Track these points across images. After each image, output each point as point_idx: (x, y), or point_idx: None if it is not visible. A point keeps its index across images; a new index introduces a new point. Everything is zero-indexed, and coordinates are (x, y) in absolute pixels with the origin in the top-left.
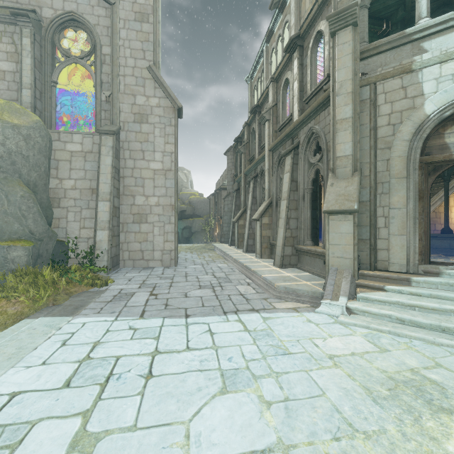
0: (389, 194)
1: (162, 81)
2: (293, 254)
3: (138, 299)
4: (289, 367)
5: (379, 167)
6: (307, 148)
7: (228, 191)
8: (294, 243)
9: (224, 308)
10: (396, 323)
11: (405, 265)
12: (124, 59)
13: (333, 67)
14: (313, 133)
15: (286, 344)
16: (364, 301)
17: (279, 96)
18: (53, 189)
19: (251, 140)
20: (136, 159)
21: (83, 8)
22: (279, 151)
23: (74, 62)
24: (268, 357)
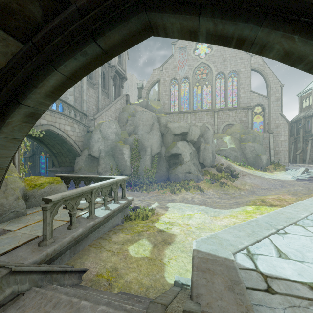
0: None
1: (284, 116)
2: None
3: None
4: None
5: None
6: None
7: None
8: None
9: None
10: None
11: None
12: (272, 112)
13: None
14: None
15: None
16: None
17: None
18: None
19: (306, 124)
20: (276, 138)
21: (260, 101)
22: None
23: (257, 114)
24: None
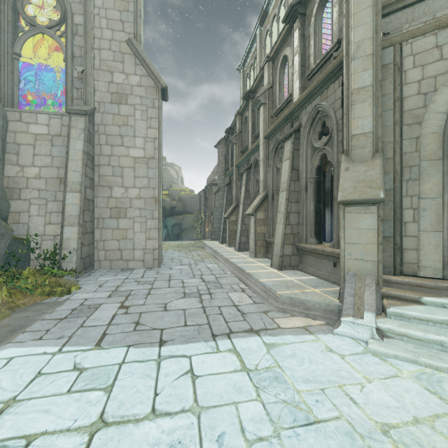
0: (418, 180)
1: (143, 56)
2: (293, 253)
3: (103, 313)
4: None
5: (405, 147)
6: (310, 131)
7: (219, 185)
8: (295, 241)
9: (213, 329)
10: None
11: (441, 269)
12: (99, 30)
13: (347, 25)
14: (319, 111)
15: (306, 399)
16: (398, 319)
17: (275, 77)
18: (12, 178)
19: (244, 129)
20: (114, 146)
21: None
22: (276, 137)
23: (40, 31)
24: (283, 431)
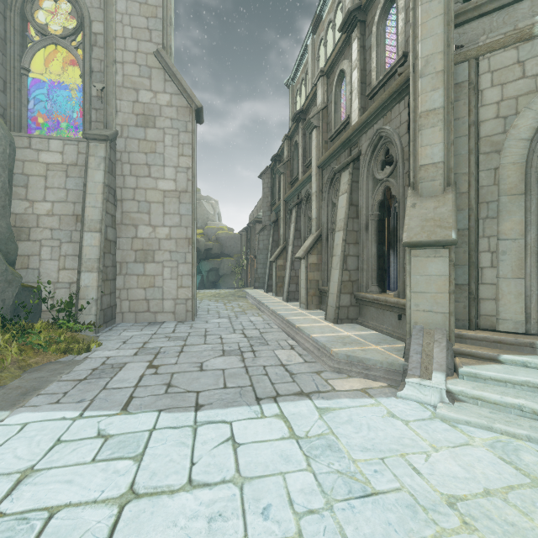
0: (497, 218)
1: (174, 71)
2: (352, 304)
3: (128, 374)
4: (381, 534)
5: (482, 179)
6: (372, 159)
7: (264, 223)
8: (354, 290)
9: (257, 391)
10: (532, 420)
11: (523, 323)
12: (123, 40)
13: (414, 36)
14: (381, 137)
15: (363, 469)
16: (472, 380)
17: (330, 96)
18: (20, 215)
19: (293, 157)
20: (139, 177)
21: None
22: (332, 167)
23: (53, 42)
24: (336, 503)
